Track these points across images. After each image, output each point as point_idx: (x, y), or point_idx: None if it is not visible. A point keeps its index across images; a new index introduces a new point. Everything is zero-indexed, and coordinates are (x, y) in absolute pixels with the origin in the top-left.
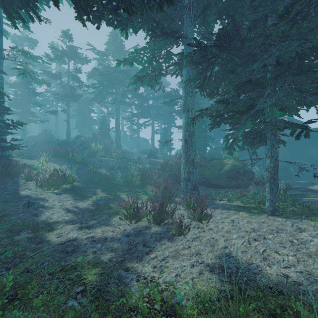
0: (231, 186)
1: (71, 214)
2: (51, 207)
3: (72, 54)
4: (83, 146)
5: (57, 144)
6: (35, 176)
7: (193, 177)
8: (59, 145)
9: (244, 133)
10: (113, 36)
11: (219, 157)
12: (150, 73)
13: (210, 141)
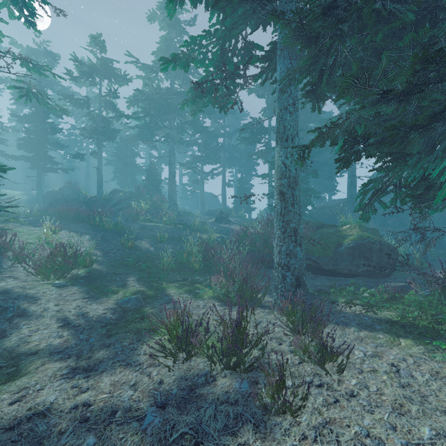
0: (358, 273)
1: (67, 334)
2: (38, 316)
3: (104, 69)
4: (121, 205)
5: (84, 203)
6: (30, 254)
7: (295, 262)
8: (86, 204)
9: (400, 180)
10: (164, 42)
11: (325, 222)
12: (219, 84)
13: (314, 197)
